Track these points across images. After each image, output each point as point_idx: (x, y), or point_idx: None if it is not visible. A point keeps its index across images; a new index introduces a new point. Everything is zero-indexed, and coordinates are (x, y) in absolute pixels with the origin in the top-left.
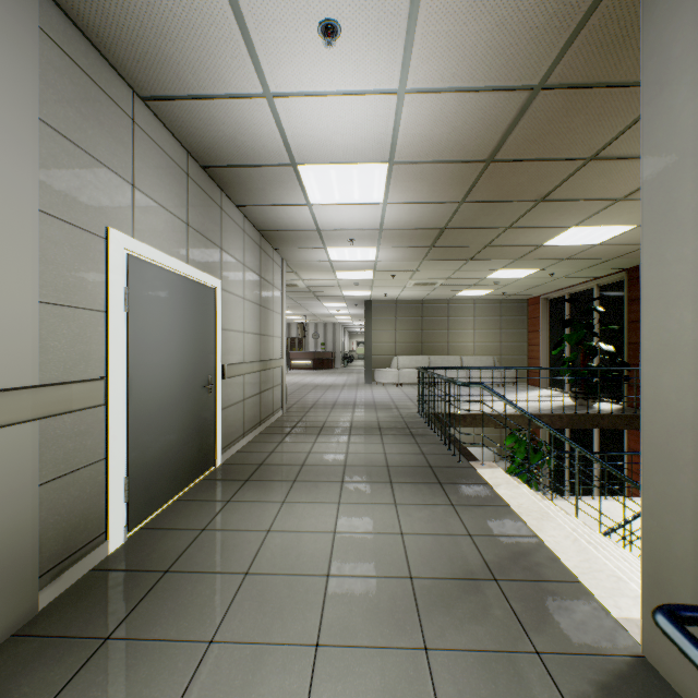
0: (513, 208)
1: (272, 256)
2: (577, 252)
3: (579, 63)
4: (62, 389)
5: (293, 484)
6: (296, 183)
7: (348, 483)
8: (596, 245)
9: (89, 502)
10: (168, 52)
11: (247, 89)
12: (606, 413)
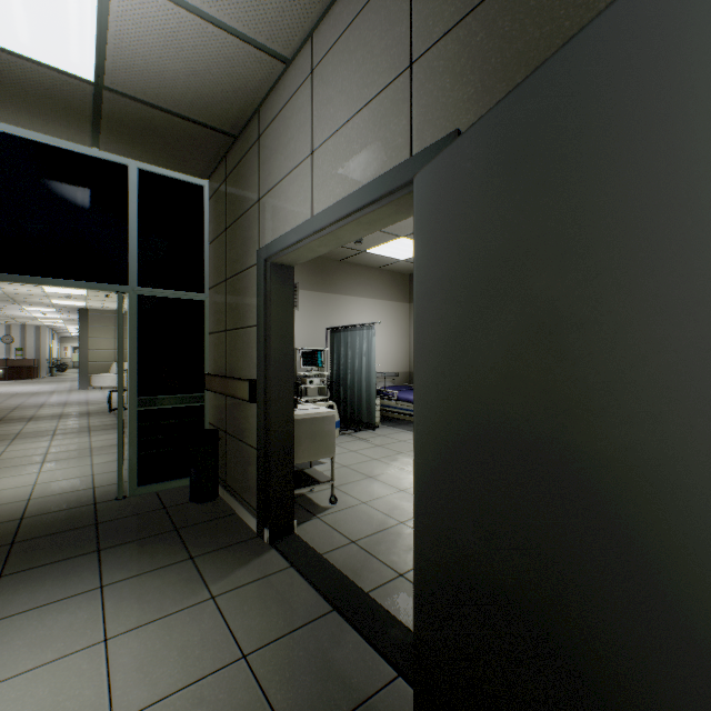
0: None
1: None
2: None
3: None
4: None
5: (15, 440)
6: None
7: (59, 435)
8: None
9: None
10: None
11: None
12: None
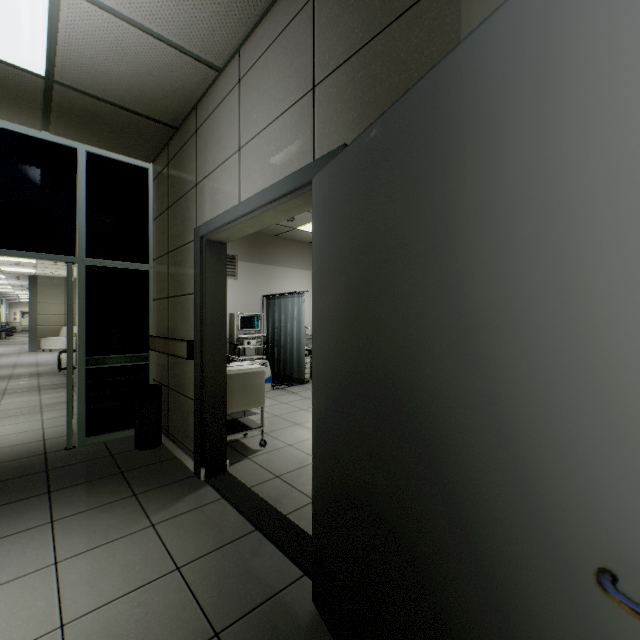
0: None
1: None
2: None
3: None
4: None
5: None
6: None
7: (9, 394)
8: None
9: None
10: None
11: None
12: None
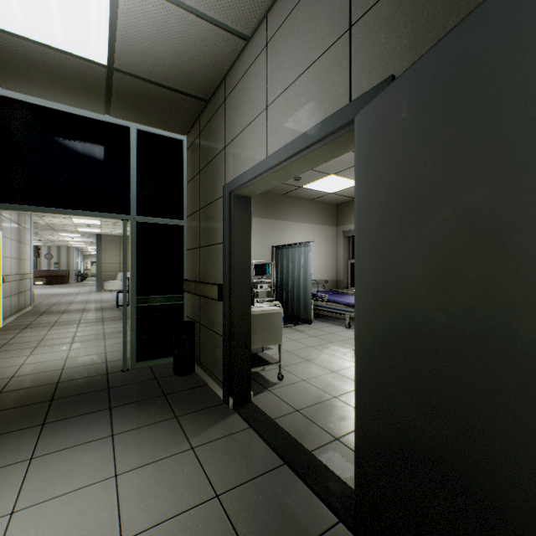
0: None
1: None
2: None
3: None
4: None
5: (53, 326)
6: None
7: (82, 323)
8: None
9: None
10: None
11: None
12: None
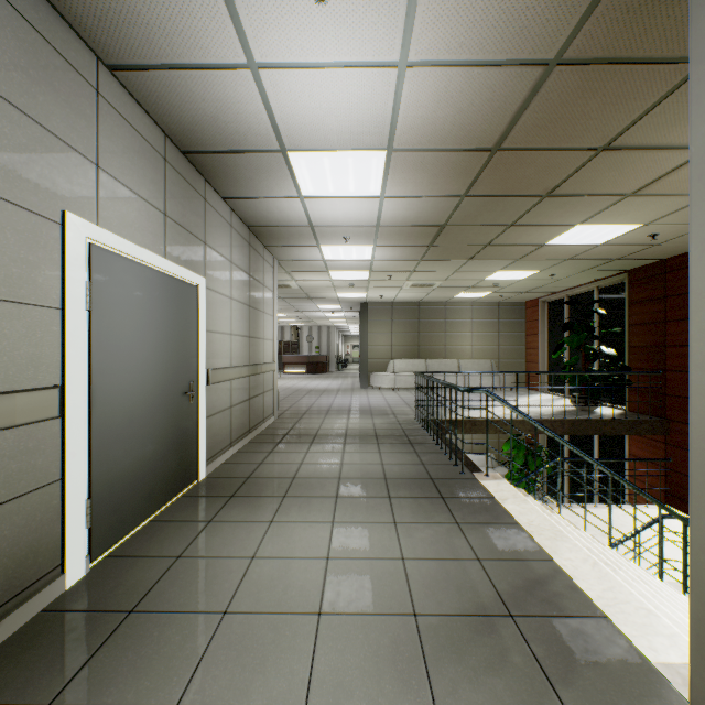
0: (517, 204)
1: (262, 254)
2: (579, 252)
3: (601, 33)
4: (1, 400)
5: (283, 501)
6: (286, 173)
7: (343, 499)
8: (599, 245)
9: (40, 531)
10: (134, 9)
11: (228, 58)
12: (609, 419)
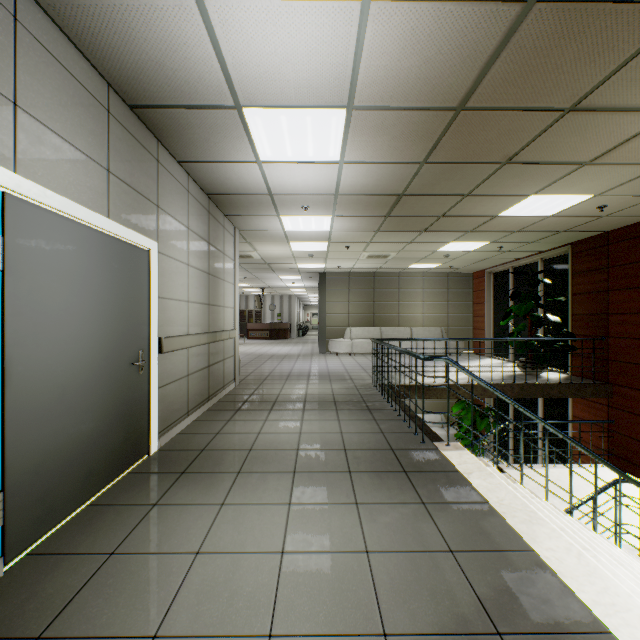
0: (475, 172)
1: (222, 223)
2: (529, 224)
3: None
4: None
5: (237, 477)
6: (242, 133)
7: (301, 474)
8: (548, 217)
9: None
10: None
11: None
12: (555, 383)
